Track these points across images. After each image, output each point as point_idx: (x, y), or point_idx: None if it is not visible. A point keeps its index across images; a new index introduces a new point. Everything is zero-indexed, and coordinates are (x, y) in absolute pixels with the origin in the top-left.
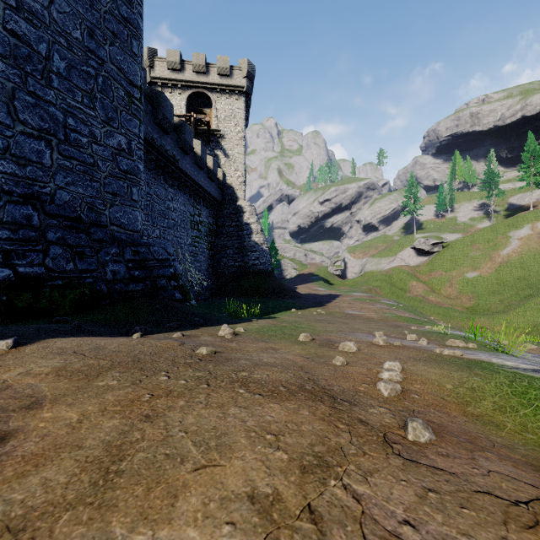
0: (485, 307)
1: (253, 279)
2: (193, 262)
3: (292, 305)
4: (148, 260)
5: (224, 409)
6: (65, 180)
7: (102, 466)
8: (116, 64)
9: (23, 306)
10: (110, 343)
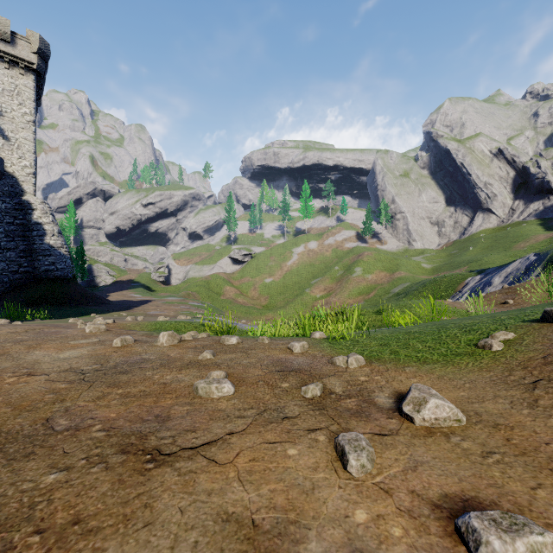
0: (274, 304)
1: (47, 287)
2: None
3: (94, 311)
4: None
5: None
6: None
7: None
8: None
9: None
10: None
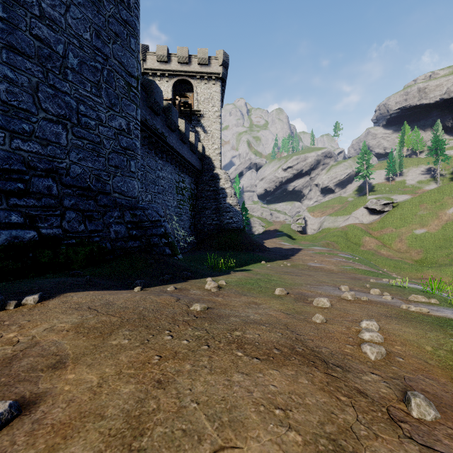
0: (433, 260)
1: (228, 235)
2: (178, 221)
3: (261, 258)
4: (143, 221)
5: (228, 375)
6: (77, 157)
7: (125, 441)
8: (118, 59)
9: (45, 261)
10: (118, 299)
